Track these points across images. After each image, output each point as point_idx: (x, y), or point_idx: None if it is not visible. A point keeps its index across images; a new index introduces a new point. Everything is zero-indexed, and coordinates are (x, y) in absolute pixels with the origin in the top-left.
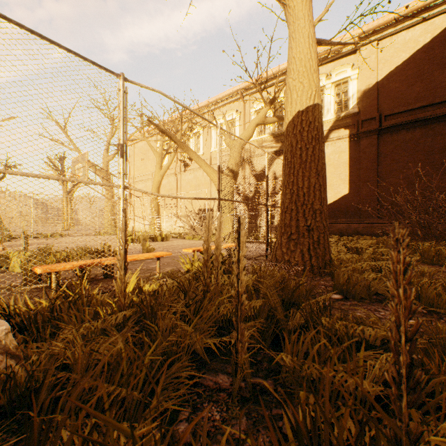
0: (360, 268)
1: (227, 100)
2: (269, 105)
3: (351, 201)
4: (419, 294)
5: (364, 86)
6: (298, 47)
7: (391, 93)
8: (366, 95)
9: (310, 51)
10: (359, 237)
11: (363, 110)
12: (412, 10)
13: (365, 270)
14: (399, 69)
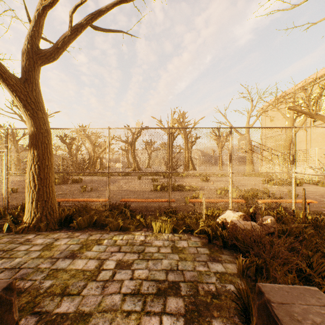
0: None
1: None
2: None
3: None
4: None
5: None
6: None
7: None
8: None
9: None
10: None
11: None
12: None
13: None
14: None
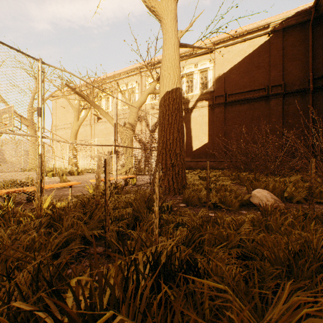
0: (200, 188)
1: (129, 73)
2: (157, 81)
3: (209, 147)
4: (224, 201)
5: (217, 75)
6: (168, 50)
7: (231, 81)
8: (218, 80)
9: (175, 54)
10: (213, 171)
11: (216, 90)
12: (242, 32)
13: None
14: (236, 66)
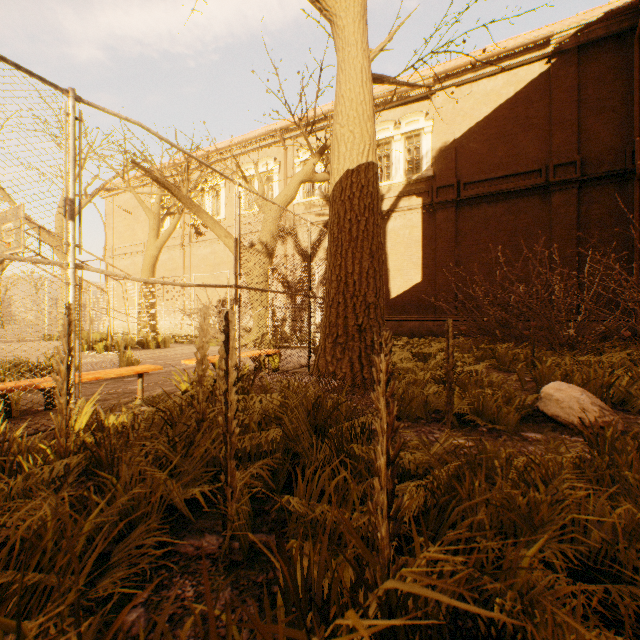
0: (422, 380)
1: (261, 142)
2: (318, 156)
3: (425, 291)
4: (482, 409)
5: (440, 143)
6: (348, 83)
7: (471, 156)
8: (442, 154)
9: (363, 91)
10: (434, 339)
11: (439, 174)
12: (493, 54)
13: (430, 382)
14: (480, 126)
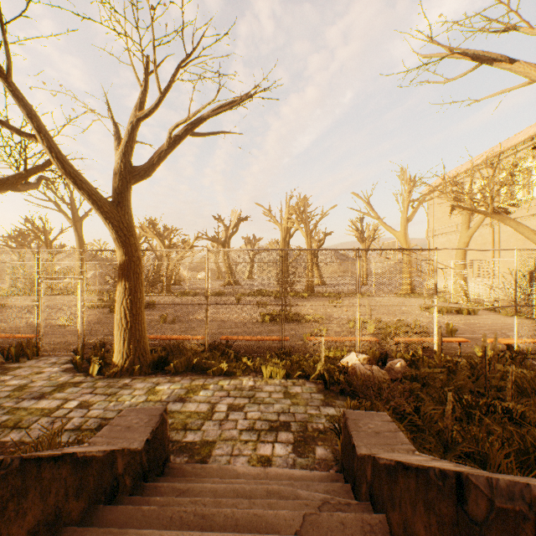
0: None
1: None
2: None
3: None
4: None
5: None
6: None
7: None
8: None
9: None
10: None
11: None
12: None
13: None
14: None
